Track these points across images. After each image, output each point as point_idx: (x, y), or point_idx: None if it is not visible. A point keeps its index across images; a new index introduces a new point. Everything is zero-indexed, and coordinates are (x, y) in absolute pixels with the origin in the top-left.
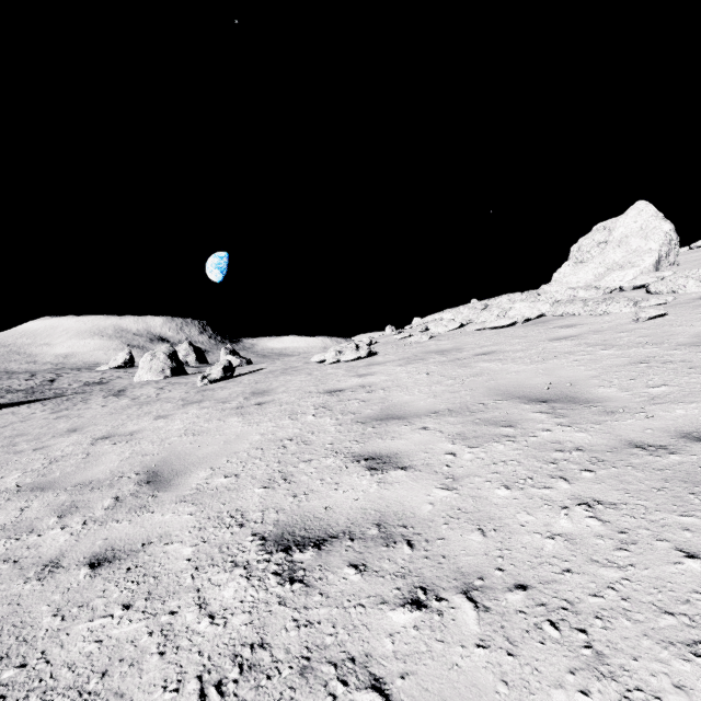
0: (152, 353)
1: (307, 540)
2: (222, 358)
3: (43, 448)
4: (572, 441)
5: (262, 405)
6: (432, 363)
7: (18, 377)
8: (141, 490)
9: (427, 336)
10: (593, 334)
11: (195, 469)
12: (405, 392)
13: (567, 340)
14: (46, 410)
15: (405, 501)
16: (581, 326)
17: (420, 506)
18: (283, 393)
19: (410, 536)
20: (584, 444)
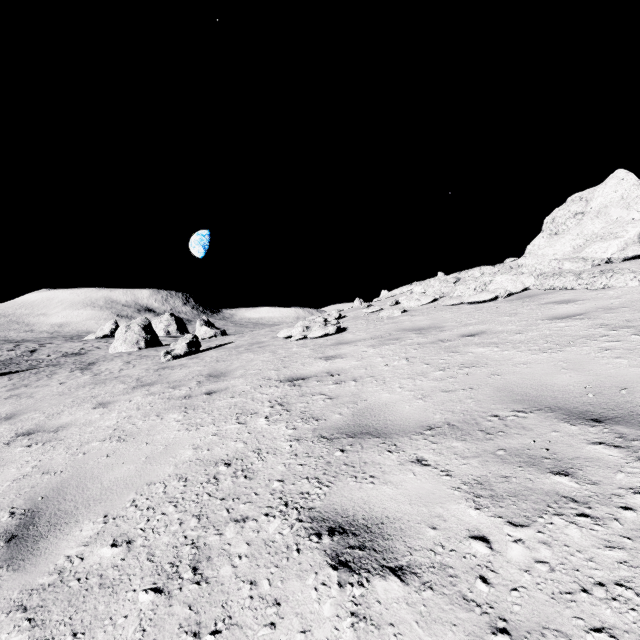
0: (127, 325)
1: None
2: (198, 329)
3: None
4: None
5: (212, 395)
6: (410, 344)
7: (2, 347)
8: None
9: (399, 311)
10: (605, 312)
11: (84, 515)
12: (383, 387)
13: (574, 319)
14: (7, 385)
15: None
16: (582, 302)
17: None
18: (239, 378)
19: None
20: None
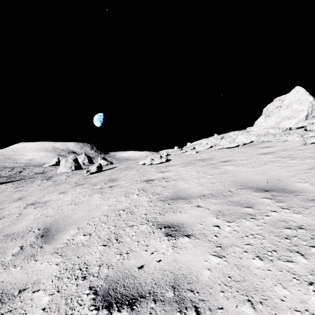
0: (66, 159)
1: (124, 298)
2: (99, 161)
3: (1, 209)
4: (294, 221)
5: (112, 187)
6: (198, 165)
7: (5, 170)
8: (36, 241)
9: (195, 152)
10: (282, 151)
11: (69, 228)
12: (186, 182)
13: (269, 154)
14: (13, 186)
15: (191, 265)
16: (274, 147)
17: (201, 271)
18: (123, 181)
19: (196, 302)
20: (303, 223)
